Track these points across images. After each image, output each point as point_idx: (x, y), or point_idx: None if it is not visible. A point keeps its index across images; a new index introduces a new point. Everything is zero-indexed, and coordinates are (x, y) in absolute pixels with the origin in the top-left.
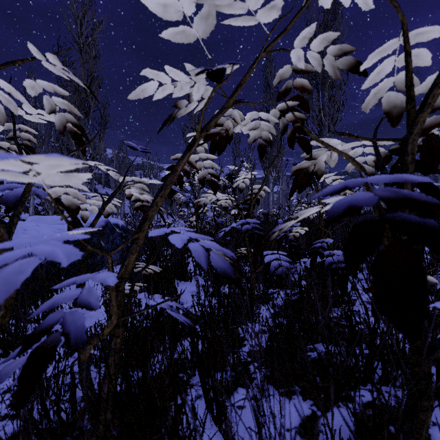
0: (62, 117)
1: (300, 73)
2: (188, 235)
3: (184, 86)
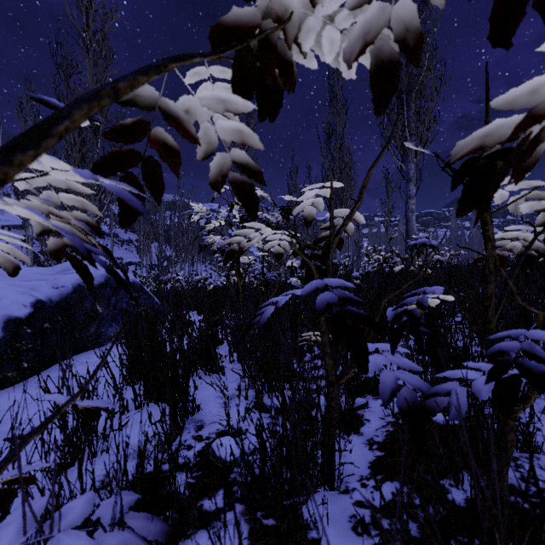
0: None
1: None
2: None
3: None
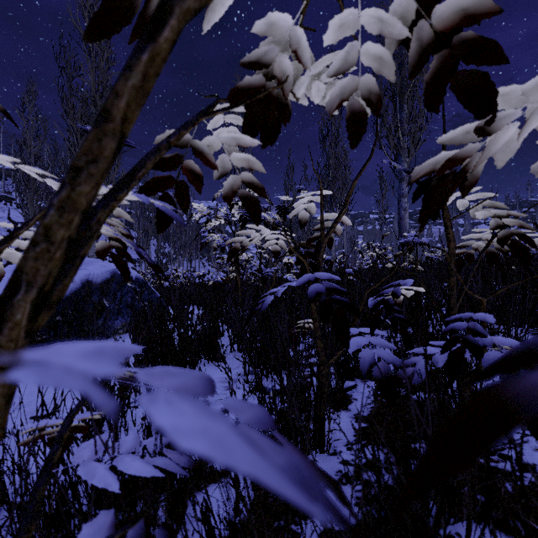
0: None
1: None
2: None
3: None
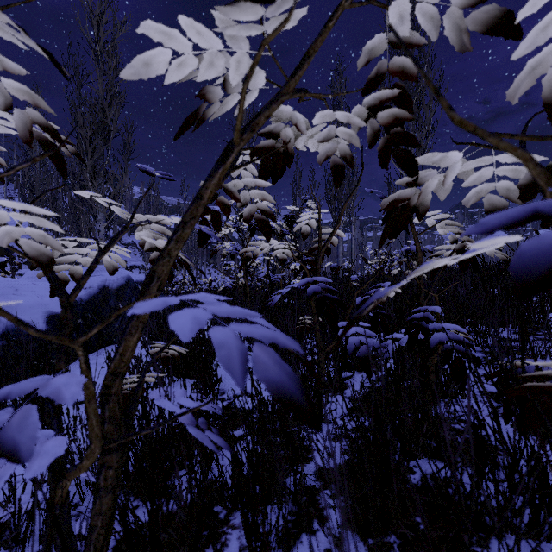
0: (24, 116)
1: (400, 47)
2: (213, 310)
3: (215, 59)
